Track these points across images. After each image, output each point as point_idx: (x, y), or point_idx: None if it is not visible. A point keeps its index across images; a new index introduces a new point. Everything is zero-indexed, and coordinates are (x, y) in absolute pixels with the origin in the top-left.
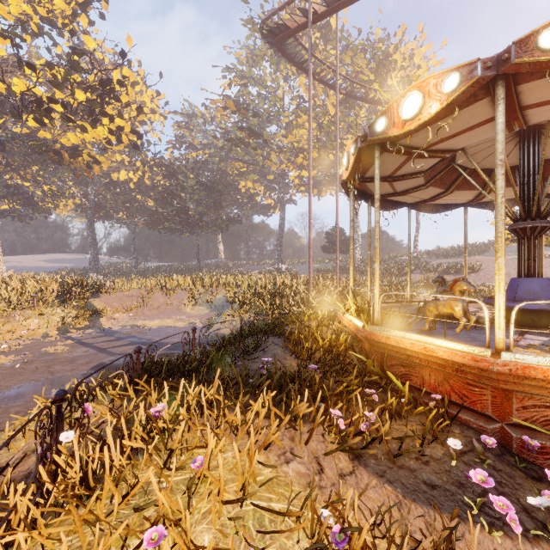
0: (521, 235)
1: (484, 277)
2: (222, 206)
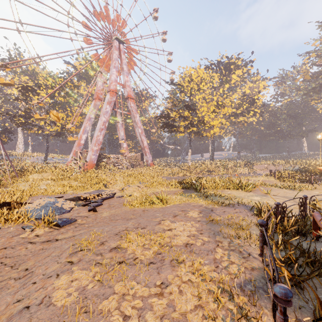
0: None
1: None
2: (303, 125)
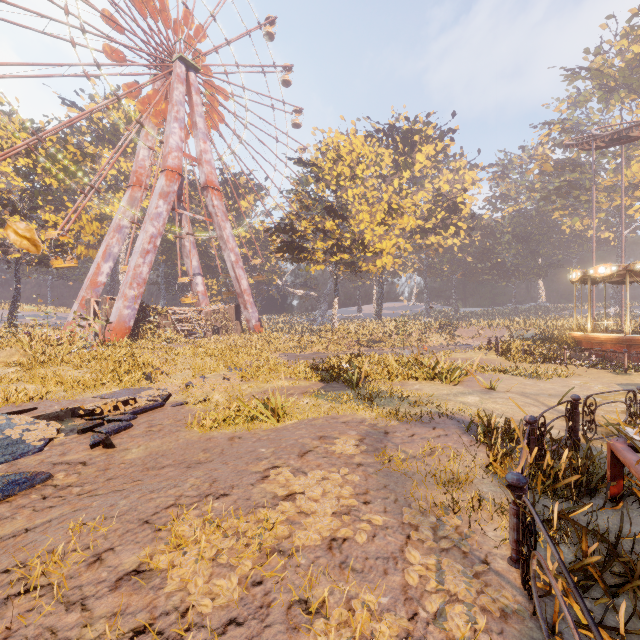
0: None
1: None
2: (539, 255)
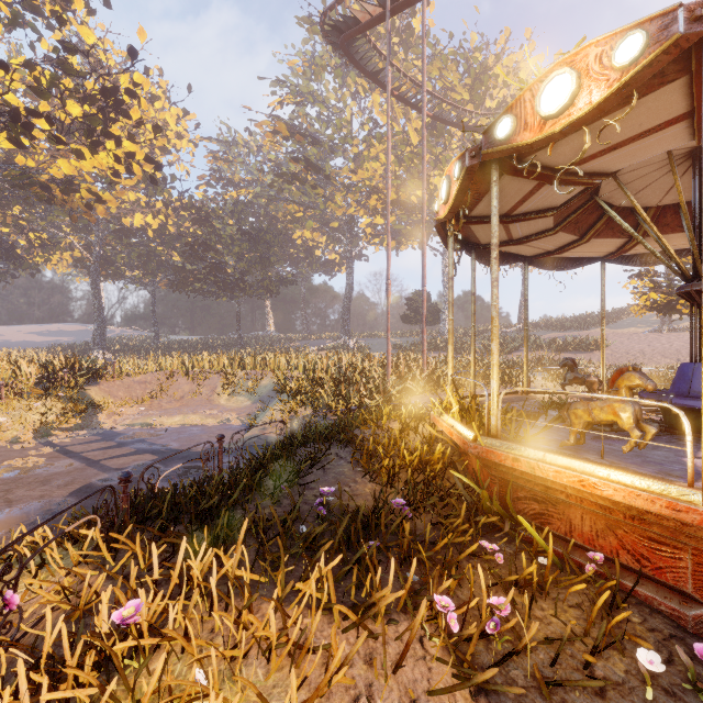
0: (697, 300)
1: (611, 355)
2: (270, 262)
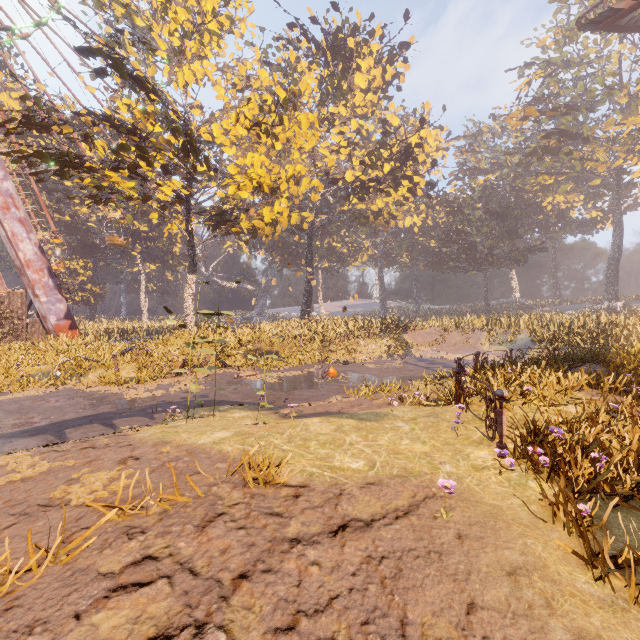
0: None
1: None
2: (518, 234)
